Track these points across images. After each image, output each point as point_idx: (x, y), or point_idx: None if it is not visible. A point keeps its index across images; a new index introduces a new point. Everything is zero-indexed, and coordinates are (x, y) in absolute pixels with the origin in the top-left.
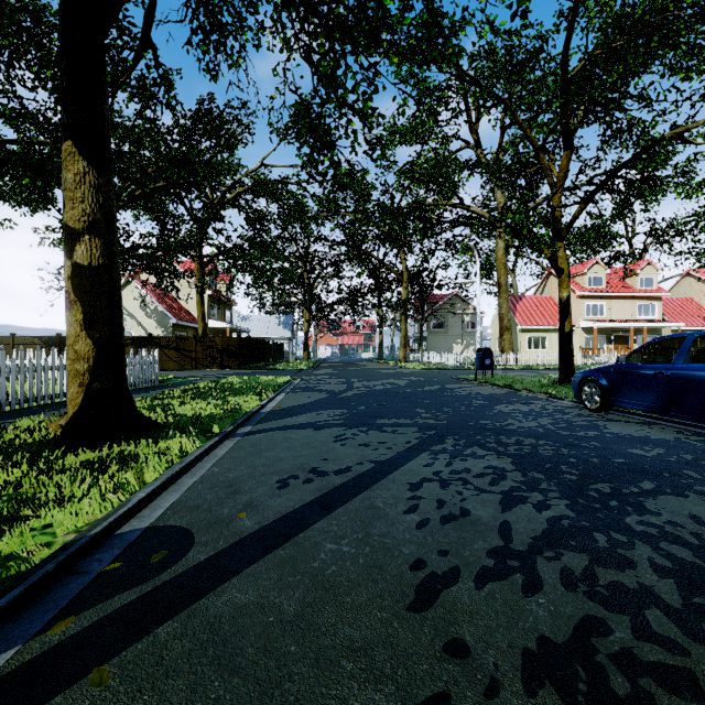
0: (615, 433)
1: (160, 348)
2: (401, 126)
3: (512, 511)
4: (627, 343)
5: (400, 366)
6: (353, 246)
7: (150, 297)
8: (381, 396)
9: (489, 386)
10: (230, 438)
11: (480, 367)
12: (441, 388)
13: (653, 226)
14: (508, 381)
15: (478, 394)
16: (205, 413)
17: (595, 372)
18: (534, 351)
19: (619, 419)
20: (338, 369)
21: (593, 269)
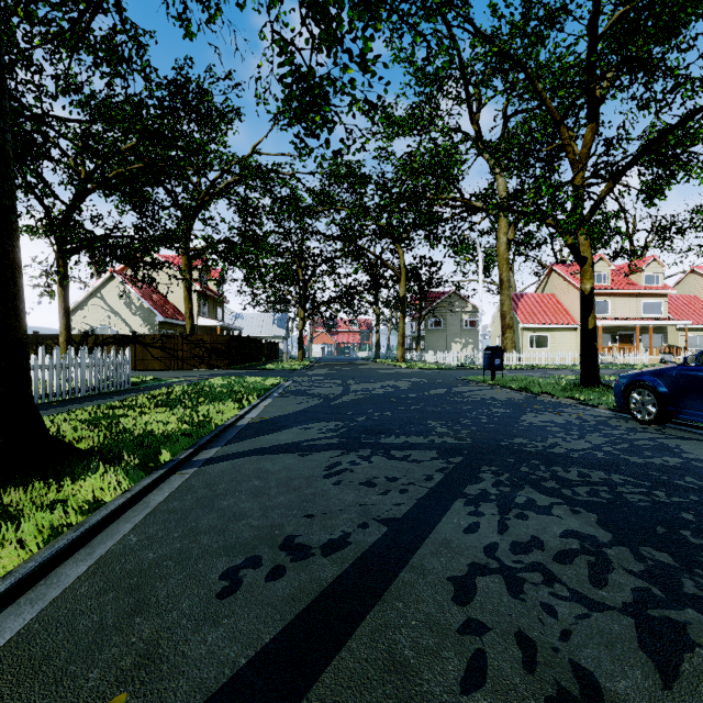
0: (702, 460)
1: (144, 347)
2: (399, 116)
3: (685, 680)
4: (632, 341)
5: (398, 365)
6: (349, 241)
7: (135, 293)
8: (383, 402)
9: (501, 388)
10: (181, 471)
11: (489, 367)
12: (449, 391)
13: (655, 222)
14: (522, 383)
15: (494, 400)
16: (161, 429)
17: (649, 376)
18: (537, 350)
19: (686, 435)
20: (334, 369)
21: (597, 265)
